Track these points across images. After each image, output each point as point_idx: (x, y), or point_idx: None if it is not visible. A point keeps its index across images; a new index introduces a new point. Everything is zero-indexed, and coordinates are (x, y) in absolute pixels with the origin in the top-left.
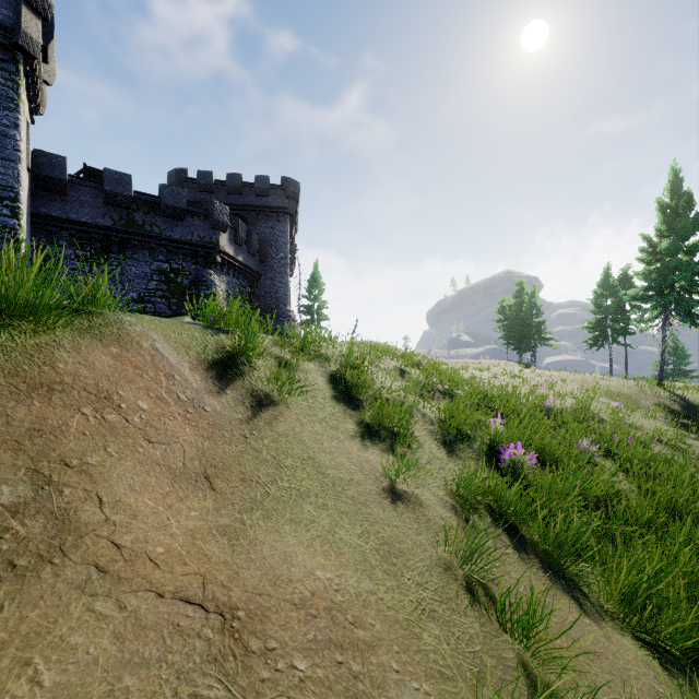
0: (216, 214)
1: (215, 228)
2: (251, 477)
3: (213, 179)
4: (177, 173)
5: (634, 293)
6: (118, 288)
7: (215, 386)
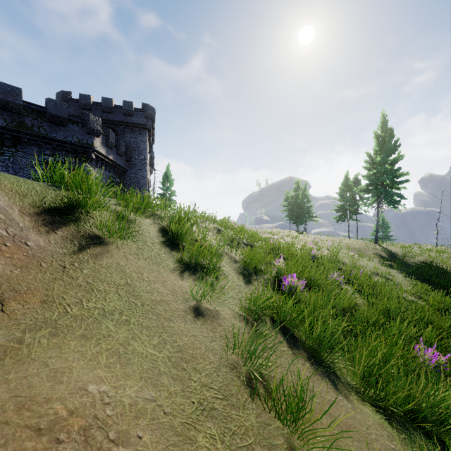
0: (91, 124)
1: (91, 134)
2: (55, 299)
3: (91, 101)
4: (63, 94)
5: (361, 187)
6: (10, 174)
7: (45, 226)
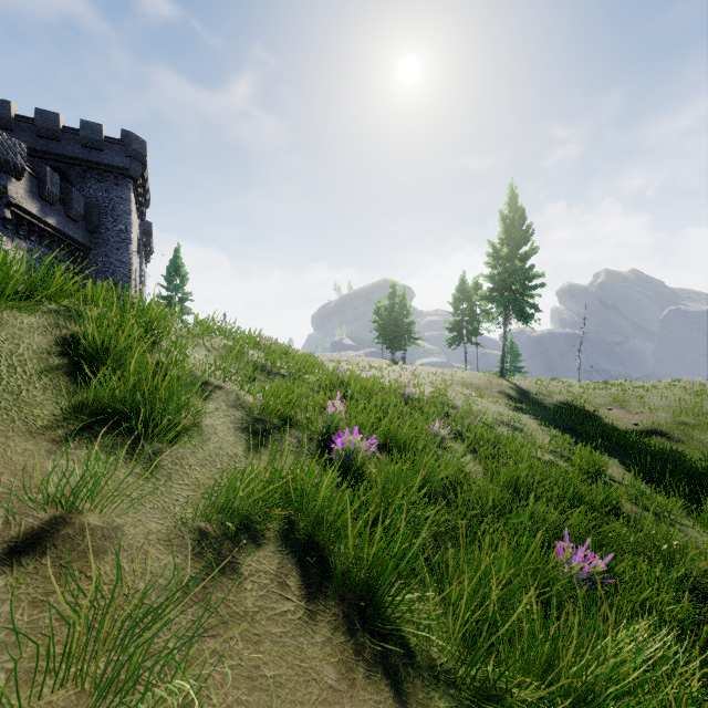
0: (2, 150)
1: (1, 170)
2: None
3: (12, 112)
4: None
5: (482, 293)
6: None
7: None
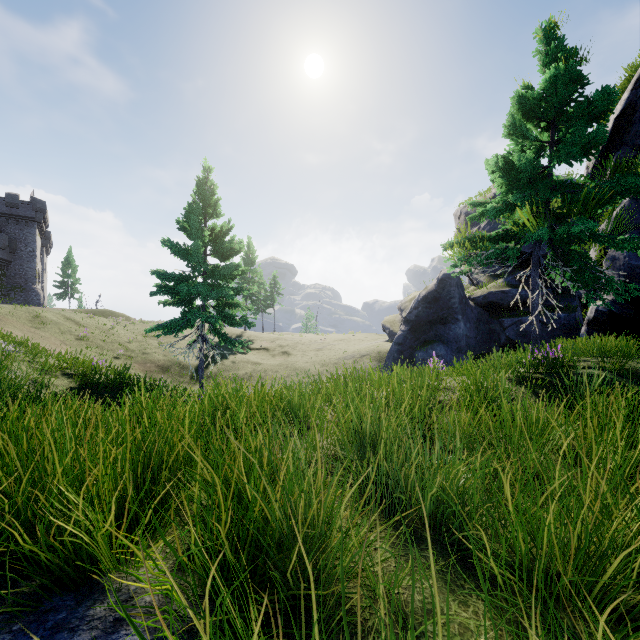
0: None
1: None
2: None
3: None
4: None
5: None
6: None
7: None
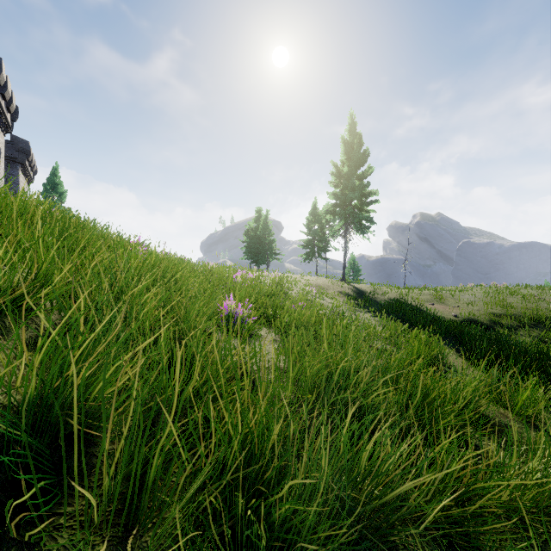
0: None
1: None
2: None
3: None
4: None
5: (327, 208)
6: None
7: None
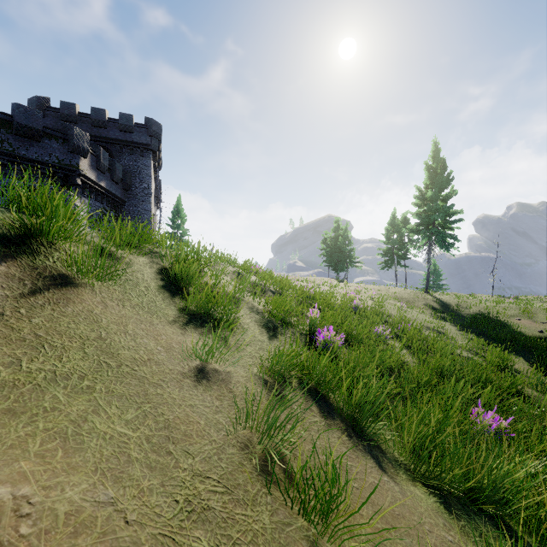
0: (76, 139)
1: (75, 153)
2: None
3: (77, 111)
4: (38, 100)
5: (411, 227)
6: None
7: None
